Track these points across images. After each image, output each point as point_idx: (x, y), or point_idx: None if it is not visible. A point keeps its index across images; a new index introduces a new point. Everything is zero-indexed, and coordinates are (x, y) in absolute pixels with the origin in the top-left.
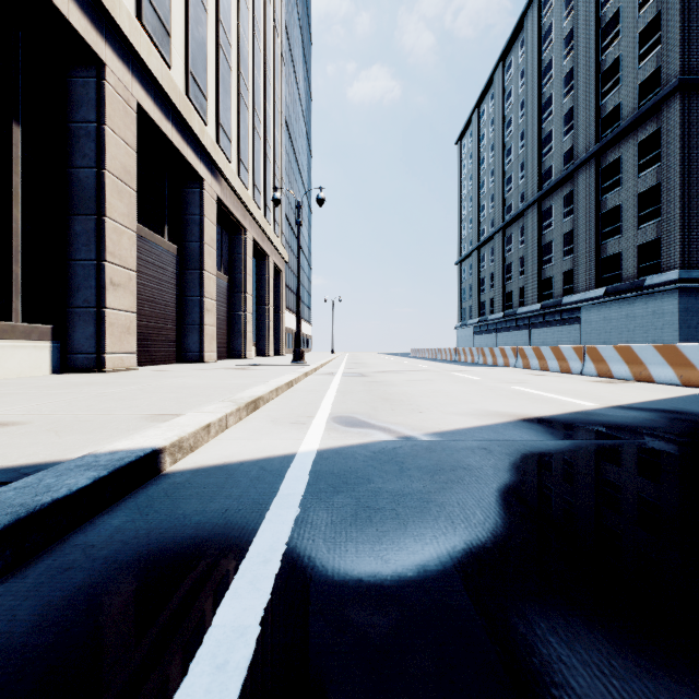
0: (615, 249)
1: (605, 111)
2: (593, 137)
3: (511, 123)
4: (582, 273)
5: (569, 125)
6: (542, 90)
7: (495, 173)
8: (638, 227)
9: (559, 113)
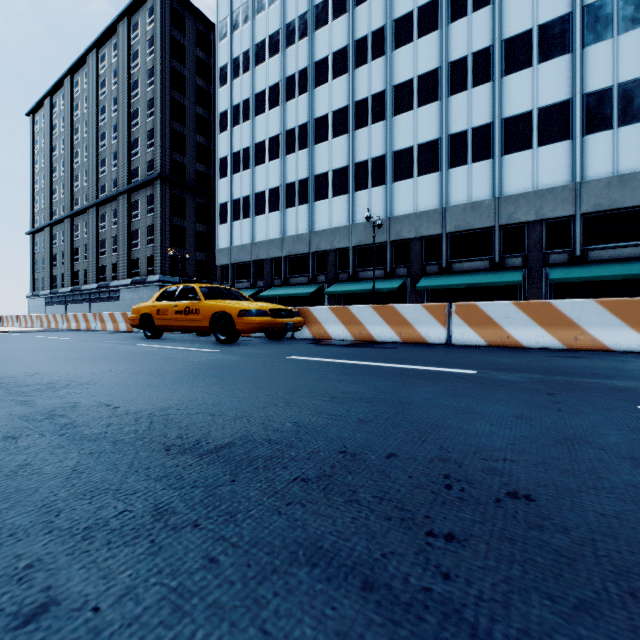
0: (138, 256)
1: (134, 167)
2: (127, 179)
3: (79, 132)
4: (122, 267)
5: (116, 161)
6: (100, 123)
7: (65, 165)
8: (147, 246)
9: (110, 149)
